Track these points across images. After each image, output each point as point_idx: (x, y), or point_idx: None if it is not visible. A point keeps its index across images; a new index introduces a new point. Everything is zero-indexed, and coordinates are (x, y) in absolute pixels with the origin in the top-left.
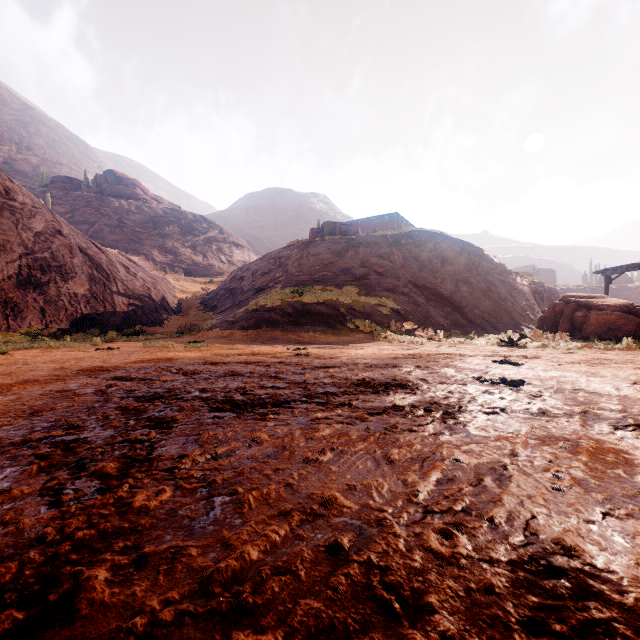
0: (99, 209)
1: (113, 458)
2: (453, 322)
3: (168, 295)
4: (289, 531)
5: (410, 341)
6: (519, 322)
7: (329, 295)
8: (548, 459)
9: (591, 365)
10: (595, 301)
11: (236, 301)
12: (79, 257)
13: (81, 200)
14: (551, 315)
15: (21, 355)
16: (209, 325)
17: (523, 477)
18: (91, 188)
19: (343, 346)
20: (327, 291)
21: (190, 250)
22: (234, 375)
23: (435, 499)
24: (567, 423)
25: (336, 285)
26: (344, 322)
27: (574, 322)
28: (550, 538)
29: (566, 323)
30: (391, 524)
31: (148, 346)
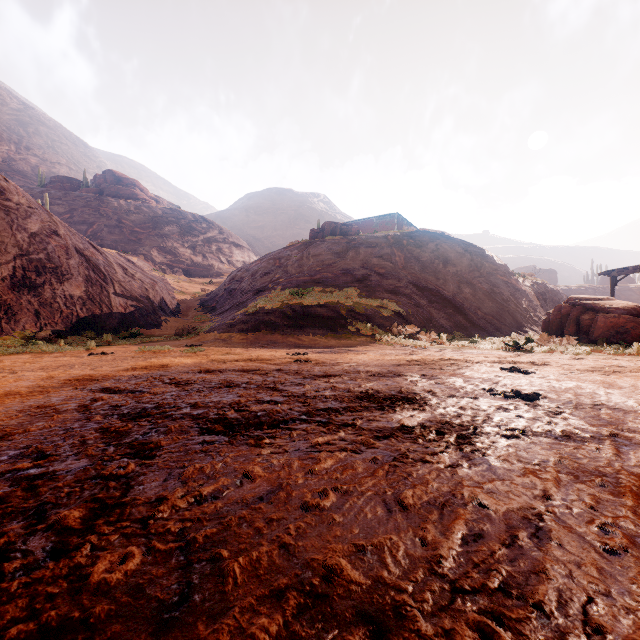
0: (98, 209)
1: (80, 502)
2: (456, 324)
3: (167, 296)
4: (283, 625)
5: (413, 345)
6: (522, 324)
7: (330, 297)
8: (589, 504)
9: (605, 373)
10: (602, 304)
11: (235, 302)
12: (75, 258)
13: (80, 200)
14: (556, 318)
15: (10, 361)
16: (207, 327)
17: (564, 532)
18: (90, 188)
19: (344, 350)
20: (327, 293)
21: (189, 250)
22: (229, 386)
23: (463, 568)
24: (598, 450)
25: (337, 286)
26: (345, 325)
27: (581, 325)
28: (620, 639)
29: (572, 326)
30: (413, 615)
31: (143, 351)
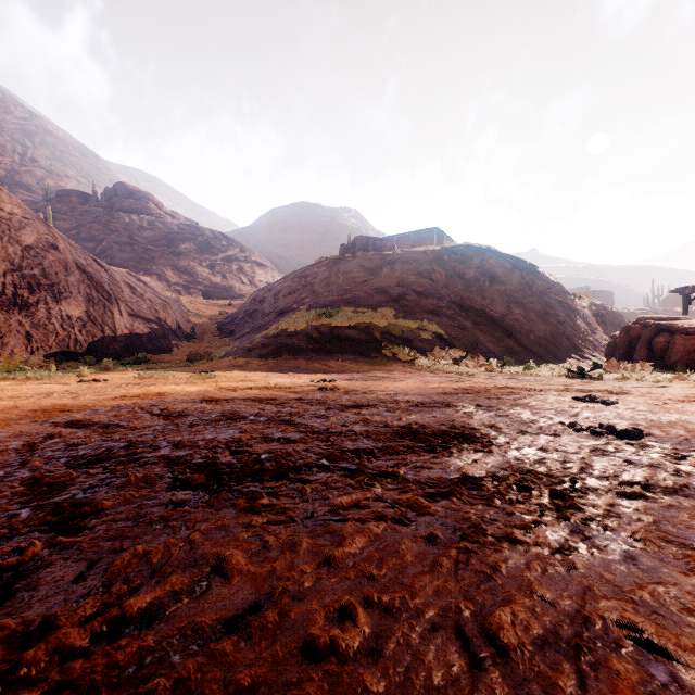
0: (108, 225)
1: None
2: (505, 349)
3: (180, 319)
4: None
5: (458, 371)
6: (581, 349)
7: (361, 317)
8: None
9: None
10: (680, 323)
11: (256, 325)
12: (76, 275)
13: (88, 215)
14: (624, 340)
15: None
16: (223, 352)
17: None
18: (100, 202)
19: (378, 377)
20: (359, 313)
21: (208, 270)
22: (232, 419)
23: None
24: None
25: (369, 307)
26: (379, 349)
27: (654, 349)
28: None
29: (644, 350)
30: None
31: (143, 377)
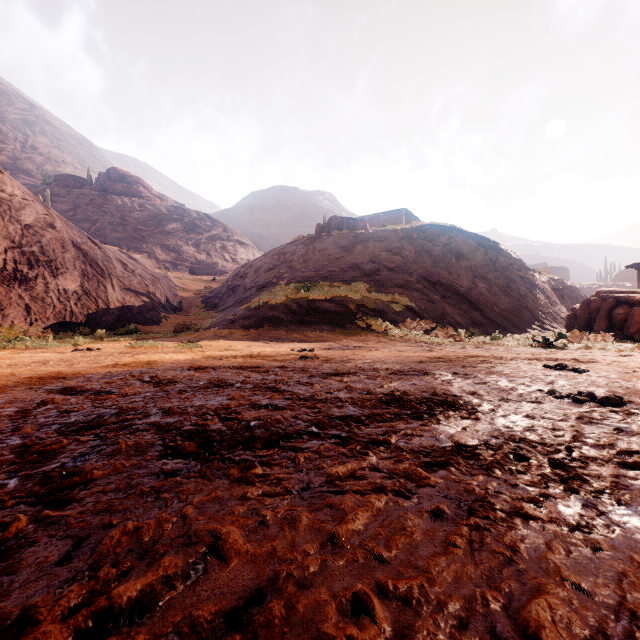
0: (101, 207)
1: None
2: (471, 321)
3: (168, 293)
4: None
5: (430, 341)
6: (542, 321)
7: (337, 291)
8: None
9: None
10: (638, 296)
11: (238, 299)
12: (72, 252)
13: (83, 198)
14: (585, 312)
15: None
16: (208, 324)
17: None
18: (94, 186)
19: (355, 347)
20: (335, 287)
21: (193, 248)
22: (220, 386)
23: None
24: None
25: (344, 281)
26: (354, 320)
27: (613, 320)
28: None
29: (604, 321)
30: None
31: (134, 347)
